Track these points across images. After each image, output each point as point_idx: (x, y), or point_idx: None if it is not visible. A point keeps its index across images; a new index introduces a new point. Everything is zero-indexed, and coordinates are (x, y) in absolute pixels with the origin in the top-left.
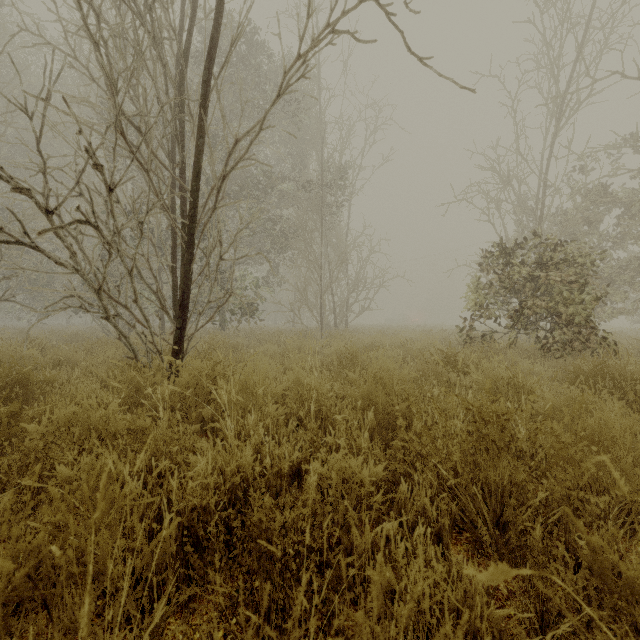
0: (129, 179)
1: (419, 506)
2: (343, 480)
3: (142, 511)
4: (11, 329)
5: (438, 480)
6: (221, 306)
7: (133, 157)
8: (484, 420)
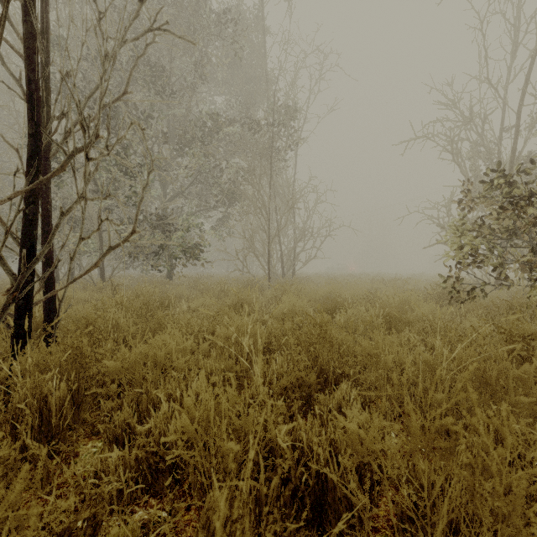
0: None
1: None
2: None
3: None
4: None
5: None
6: (114, 247)
7: None
8: None
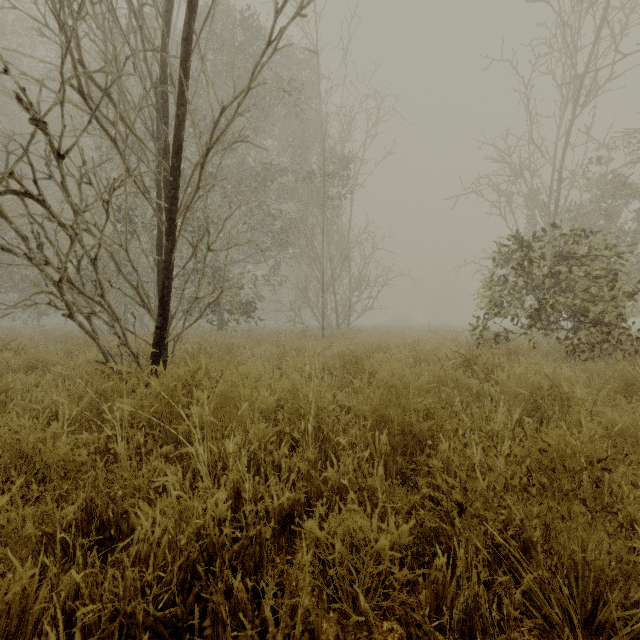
0: (106, 160)
1: (466, 594)
2: (351, 541)
3: (37, 614)
4: (4, 329)
5: (484, 541)
6: (211, 303)
7: (91, 118)
8: (564, 465)
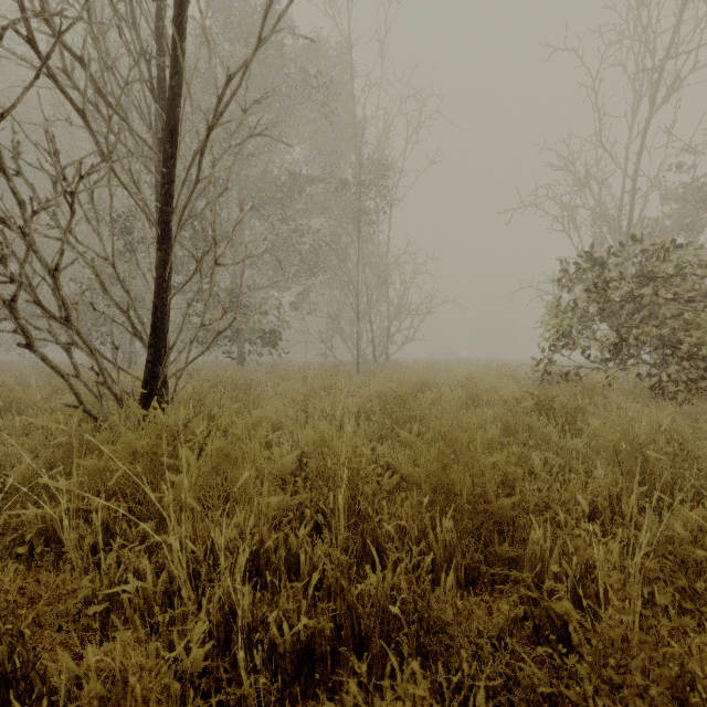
0: (90, 154)
1: None
2: None
3: None
4: None
5: None
6: (222, 332)
7: (38, 71)
8: None
